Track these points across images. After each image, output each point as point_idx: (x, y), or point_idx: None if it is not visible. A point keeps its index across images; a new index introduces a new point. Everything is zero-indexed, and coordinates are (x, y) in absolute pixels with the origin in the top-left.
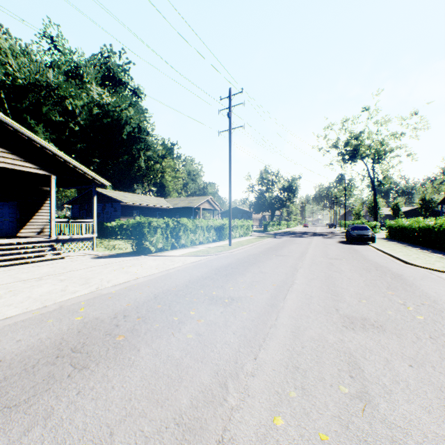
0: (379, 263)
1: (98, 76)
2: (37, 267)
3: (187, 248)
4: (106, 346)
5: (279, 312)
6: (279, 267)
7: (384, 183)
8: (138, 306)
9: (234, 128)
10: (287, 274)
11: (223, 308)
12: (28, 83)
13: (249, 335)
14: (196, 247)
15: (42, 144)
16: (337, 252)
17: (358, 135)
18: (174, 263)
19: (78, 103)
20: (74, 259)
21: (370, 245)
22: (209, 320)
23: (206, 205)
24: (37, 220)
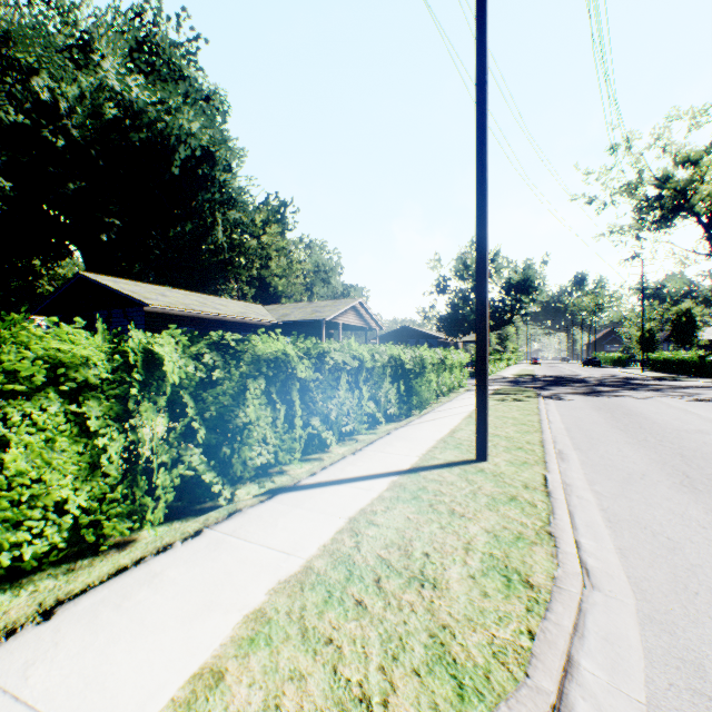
0: None
1: (123, 47)
2: None
3: (277, 494)
4: None
5: None
6: None
7: None
8: None
9: None
10: None
11: None
12: None
13: None
14: (327, 472)
15: None
16: None
17: (704, 152)
18: None
19: (69, 90)
20: None
21: None
22: None
23: (350, 318)
24: None
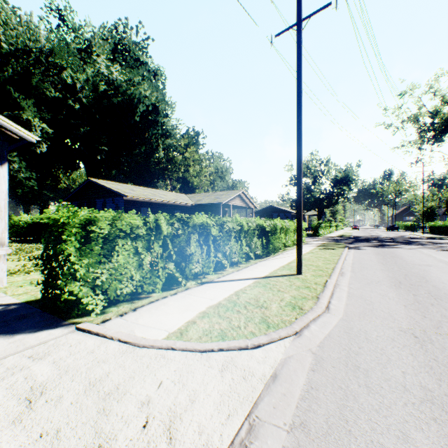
0: None
1: (108, 49)
2: None
3: (204, 283)
4: None
5: None
6: None
7: None
8: None
9: (309, 16)
10: None
11: None
12: (16, 50)
13: None
14: (225, 277)
15: None
16: None
17: None
18: None
19: (81, 77)
20: None
21: None
22: None
23: (237, 201)
24: None
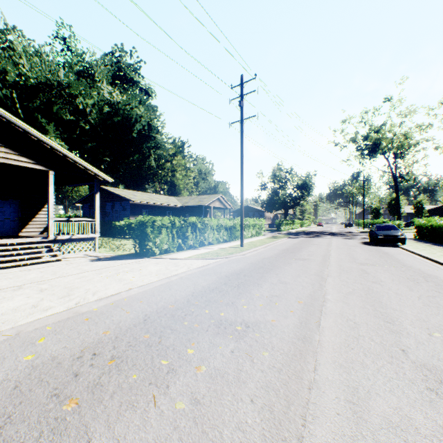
0: (424, 270)
1: (109, 74)
2: (26, 271)
3: (195, 249)
4: (39, 427)
5: (316, 353)
6: (301, 275)
7: (408, 180)
8: (118, 335)
9: (246, 119)
10: (314, 286)
11: (234, 342)
12: (40, 83)
13: (277, 407)
14: (205, 248)
15: (38, 137)
16: (365, 256)
17: (379, 127)
18: (177, 268)
19: (89, 102)
20: (70, 262)
21: (401, 246)
22: (213, 368)
23: (216, 203)
24: (40, 218)
